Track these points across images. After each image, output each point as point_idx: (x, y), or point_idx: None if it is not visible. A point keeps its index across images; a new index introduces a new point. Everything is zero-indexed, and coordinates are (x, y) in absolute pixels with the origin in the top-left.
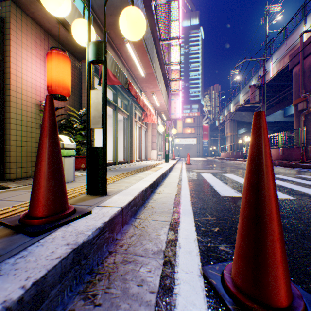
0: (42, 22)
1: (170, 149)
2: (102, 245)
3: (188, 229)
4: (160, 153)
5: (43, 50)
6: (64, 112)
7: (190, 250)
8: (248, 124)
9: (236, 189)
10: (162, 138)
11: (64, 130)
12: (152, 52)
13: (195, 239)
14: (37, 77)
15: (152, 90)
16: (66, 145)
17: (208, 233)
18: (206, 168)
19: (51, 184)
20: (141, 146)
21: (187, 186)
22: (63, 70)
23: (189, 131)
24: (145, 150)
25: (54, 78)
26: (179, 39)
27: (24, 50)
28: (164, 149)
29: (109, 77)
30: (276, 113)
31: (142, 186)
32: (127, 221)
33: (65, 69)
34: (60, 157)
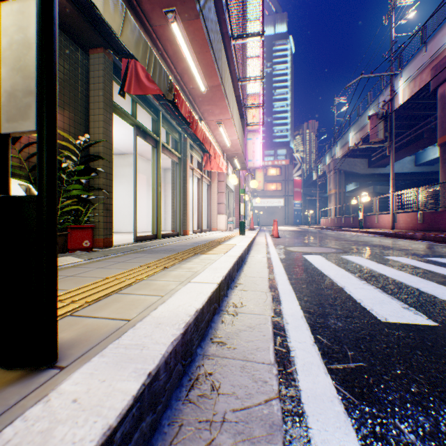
0: None
1: (246, 214)
2: None
3: None
4: (230, 219)
5: None
6: None
7: None
8: (361, 177)
9: (399, 297)
10: (233, 196)
11: None
12: (219, 49)
13: None
14: None
15: (218, 117)
16: None
17: None
18: (307, 244)
19: None
20: (201, 209)
21: (289, 288)
22: None
23: (274, 188)
24: (207, 215)
25: None
26: (262, 36)
27: None
28: (236, 213)
29: (140, 80)
30: (404, 160)
31: (187, 306)
32: None
33: None
34: None
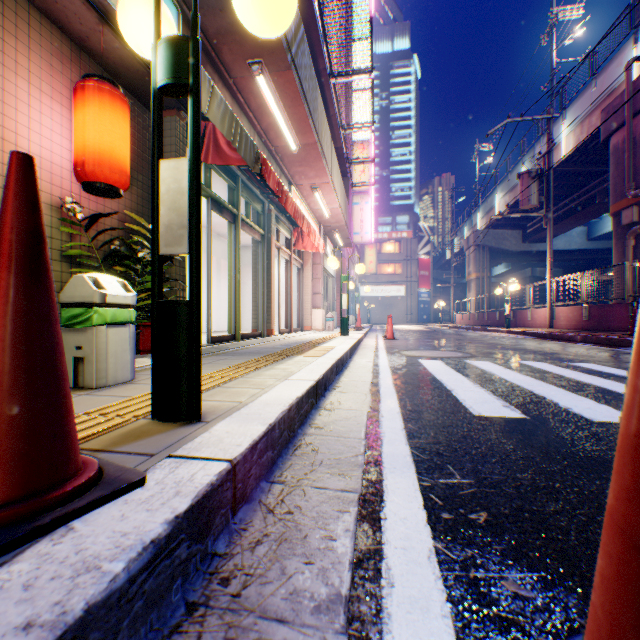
0: (64, 20)
1: (352, 307)
2: (166, 589)
3: (407, 516)
4: (330, 315)
5: (67, 85)
6: (118, 226)
7: (421, 593)
8: (513, 255)
9: (505, 398)
10: (334, 284)
11: (116, 265)
12: (314, 98)
13: (431, 552)
14: (53, 145)
15: (313, 181)
16: (111, 296)
17: (464, 533)
18: (429, 347)
19: (19, 409)
20: (290, 301)
21: (392, 390)
22: (112, 128)
23: (391, 271)
24: (298, 310)
25: (90, 146)
26: (371, 73)
27: (22, 82)
28: (338, 307)
29: (219, 148)
30: (572, 232)
31: (289, 394)
32: (248, 494)
33: (116, 125)
34: (54, 329)
